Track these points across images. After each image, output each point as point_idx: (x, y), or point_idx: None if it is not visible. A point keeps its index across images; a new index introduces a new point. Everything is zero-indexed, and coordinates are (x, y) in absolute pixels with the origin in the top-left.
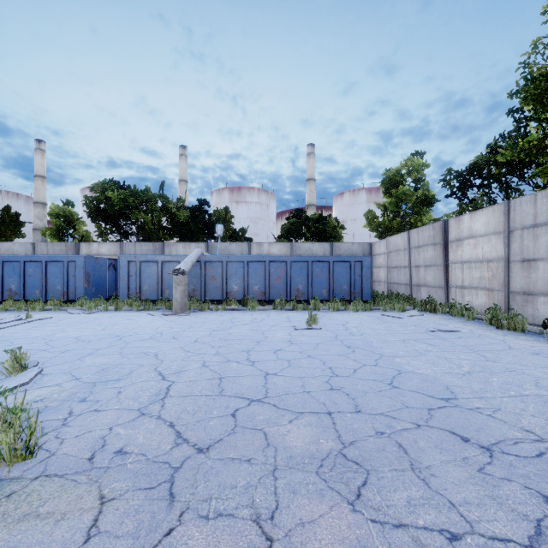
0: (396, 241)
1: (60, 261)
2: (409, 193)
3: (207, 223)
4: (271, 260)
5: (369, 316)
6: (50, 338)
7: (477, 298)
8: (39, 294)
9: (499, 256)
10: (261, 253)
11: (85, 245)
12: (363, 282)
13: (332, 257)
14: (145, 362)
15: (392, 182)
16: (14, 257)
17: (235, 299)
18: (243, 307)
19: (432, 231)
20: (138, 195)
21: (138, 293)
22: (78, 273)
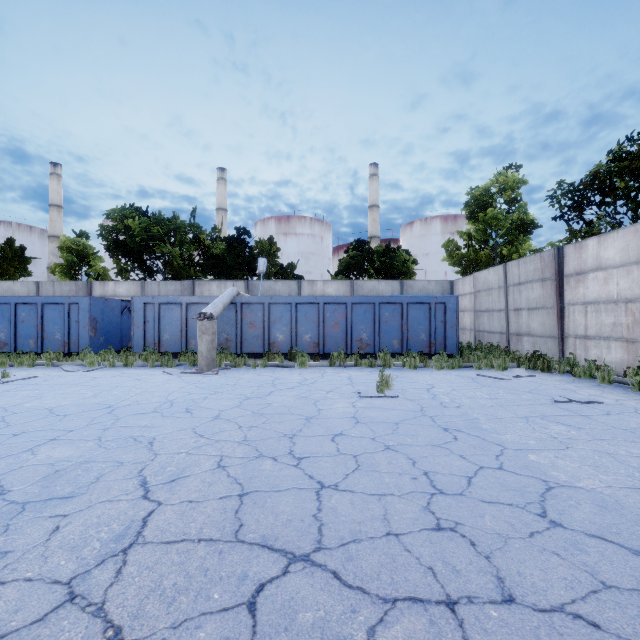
0: (486, 277)
1: (59, 303)
2: (501, 217)
3: (247, 257)
4: (327, 302)
5: (460, 376)
6: (13, 410)
7: (609, 352)
8: (34, 345)
9: None
10: (314, 293)
11: (98, 284)
12: (447, 329)
13: (406, 297)
14: (129, 457)
15: (479, 204)
16: (4, 298)
17: (279, 351)
18: (290, 363)
19: (540, 263)
20: (164, 224)
21: (156, 343)
22: (82, 318)
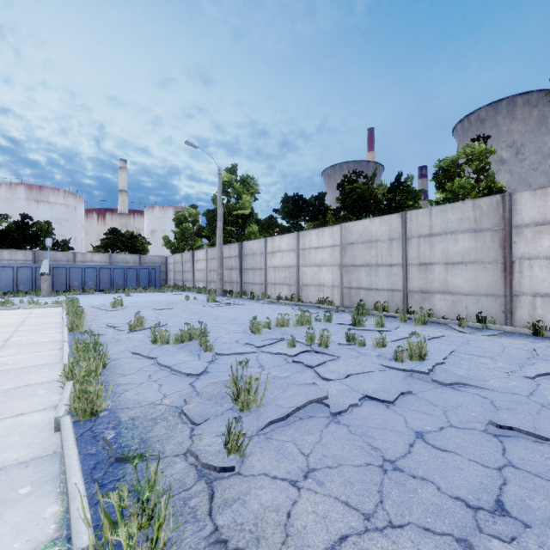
0: (177, 257)
1: None
2: (189, 228)
3: (31, 234)
4: (101, 267)
5: (155, 293)
6: None
7: (201, 285)
8: None
9: (206, 268)
10: (85, 260)
11: None
12: (156, 279)
13: (139, 266)
14: None
15: (179, 221)
16: None
17: (76, 290)
18: (86, 293)
19: (190, 255)
20: None
21: None
22: None
